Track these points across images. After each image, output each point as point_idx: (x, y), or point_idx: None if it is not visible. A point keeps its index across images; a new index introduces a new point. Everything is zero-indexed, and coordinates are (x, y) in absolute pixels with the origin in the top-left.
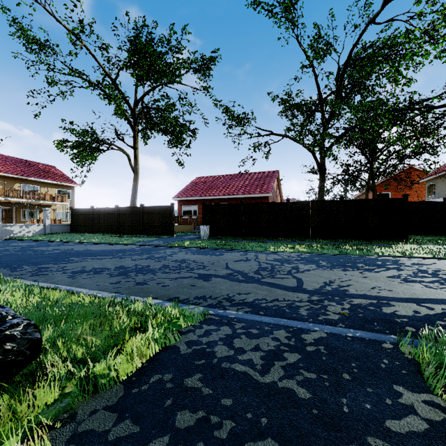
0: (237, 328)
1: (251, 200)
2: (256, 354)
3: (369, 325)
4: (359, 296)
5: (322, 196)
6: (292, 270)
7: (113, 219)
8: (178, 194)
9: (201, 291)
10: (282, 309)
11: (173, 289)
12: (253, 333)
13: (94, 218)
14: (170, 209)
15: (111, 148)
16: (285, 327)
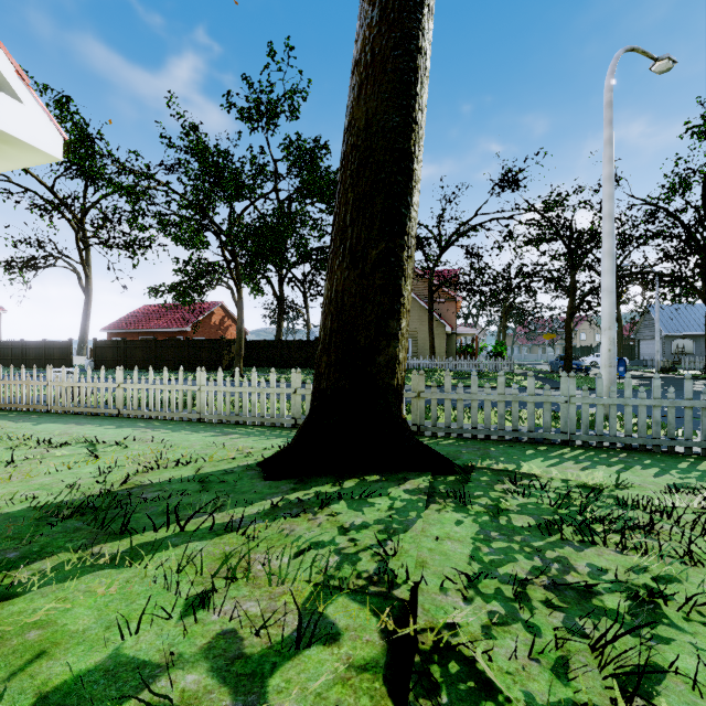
0: None
1: (174, 334)
2: None
3: None
4: None
5: (279, 328)
6: None
7: (19, 353)
8: (108, 325)
9: None
10: None
11: None
12: None
13: (1, 352)
14: (69, 344)
15: (54, 264)
16: None
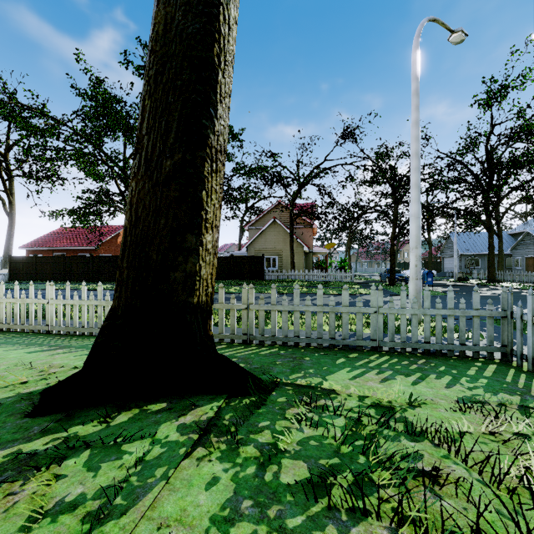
0: None
1: (84, 251)
2: None
3: None
4: None
5: None
6: None
7: None
8: (26, 244)
9: None
10: None
11: None
12: None
13: None
14: None
15: None
16: None
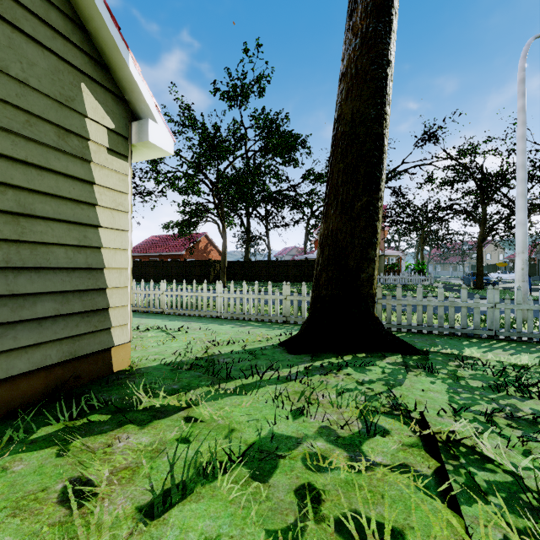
0: None
1: (173, 256)
2: None
3: None
4: None
5: (247, 251)
6: None
7: None
8: None
9: None
10: None
11: None
12: None
13: None
14: None
15: None
16: None
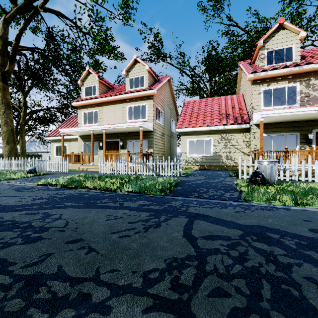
0: (223, 196)
1: None
2: (212, 191)
3: (168, 199)
4: (148, 210)
5: None
6: (194, 275)
7: None
8: None
9: (280, 213)
10: (206, 203)
11: (312, 216)
12: (216, 195)
13: None
14: None
15: None
16: (204, 198)
